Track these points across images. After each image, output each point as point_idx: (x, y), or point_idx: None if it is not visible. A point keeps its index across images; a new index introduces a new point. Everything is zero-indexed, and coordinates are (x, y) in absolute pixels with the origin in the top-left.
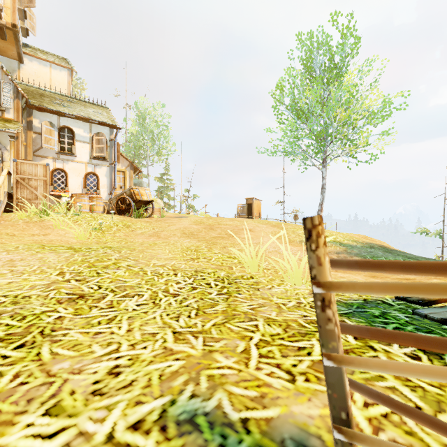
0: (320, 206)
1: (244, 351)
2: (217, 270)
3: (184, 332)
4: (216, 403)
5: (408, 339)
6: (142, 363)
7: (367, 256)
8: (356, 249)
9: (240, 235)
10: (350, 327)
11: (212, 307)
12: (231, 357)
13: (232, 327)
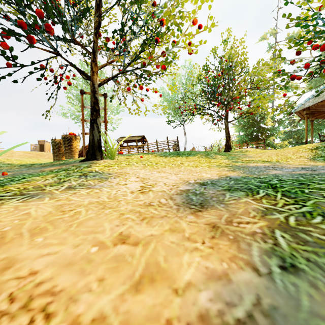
0: None
1: None
2: None
3: None
4: None
5: None
6: None
7: None
8: None
9: None
10: None
11: None
12: None
13: None
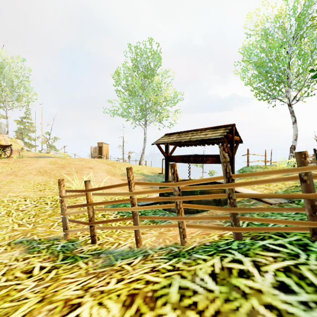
0: (143, 150)
1: (51, 225)
2: (55, 195)
3: (24, 224)
4: (31, 238)
5: (75, 206)
6: (1, 235)
7: (153, 181)
8: (150, 177)
9: (83, 171)
10: (69, 206)
11: (44, 213)
12: (44, 227)
13: (50, 219)
